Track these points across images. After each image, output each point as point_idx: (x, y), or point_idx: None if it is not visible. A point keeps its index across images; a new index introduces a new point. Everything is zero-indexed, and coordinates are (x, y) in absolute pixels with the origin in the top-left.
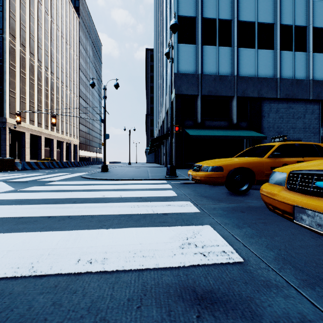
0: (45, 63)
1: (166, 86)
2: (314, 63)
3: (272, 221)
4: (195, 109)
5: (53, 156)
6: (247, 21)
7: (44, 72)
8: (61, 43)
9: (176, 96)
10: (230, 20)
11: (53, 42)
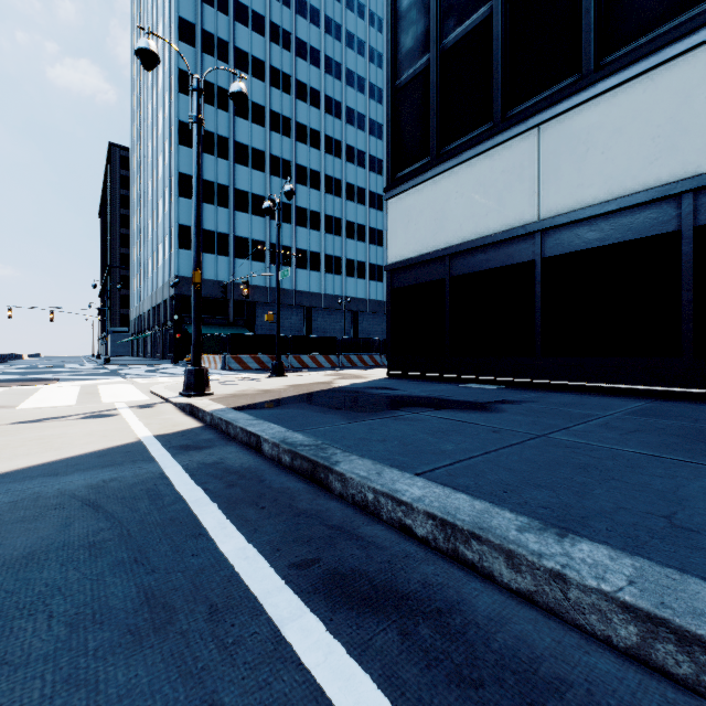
0: None
1: (164, 271)
2: (297, 276)
3: None
4: None
5: None
6: (243, 237)
7: None
8: None
9: (178, 295)
10: (228, 235)
11: None
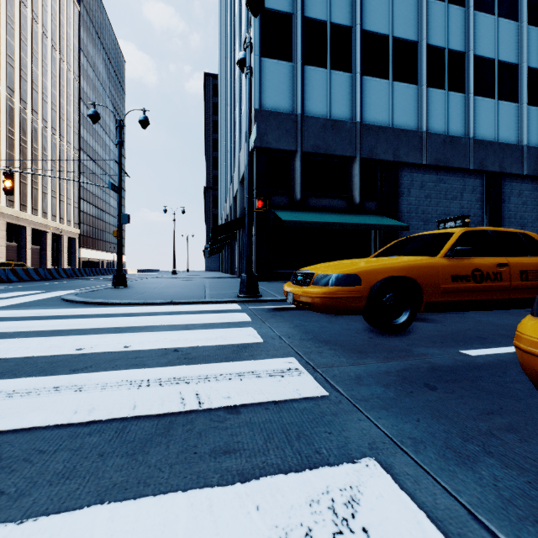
0: (7, 80)
1: (240, 135)
2: (475, 112)
3: (527, 421)
4: (291, 176)
5: (25, 259)
6: (377, 33)
7: (4, 97)
8: (42, 46)
9: (259, 150)
10: (350, 28)
11: (24, 43)
